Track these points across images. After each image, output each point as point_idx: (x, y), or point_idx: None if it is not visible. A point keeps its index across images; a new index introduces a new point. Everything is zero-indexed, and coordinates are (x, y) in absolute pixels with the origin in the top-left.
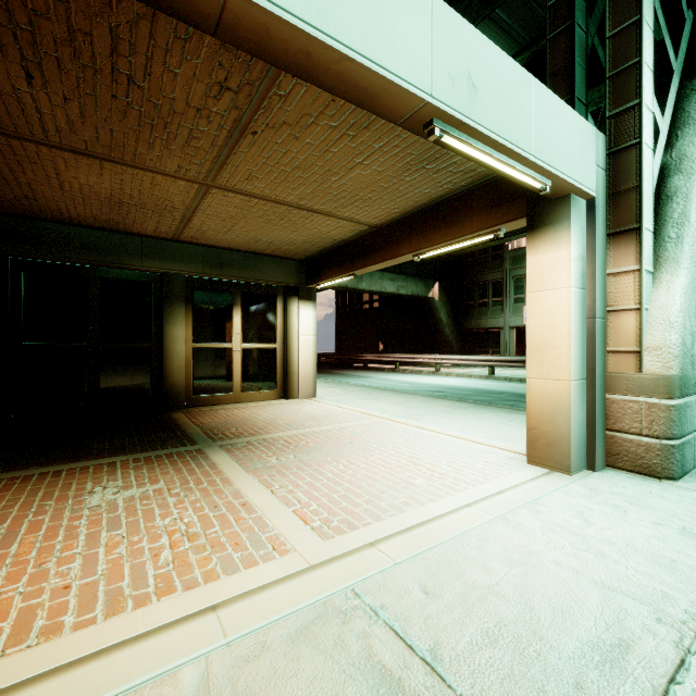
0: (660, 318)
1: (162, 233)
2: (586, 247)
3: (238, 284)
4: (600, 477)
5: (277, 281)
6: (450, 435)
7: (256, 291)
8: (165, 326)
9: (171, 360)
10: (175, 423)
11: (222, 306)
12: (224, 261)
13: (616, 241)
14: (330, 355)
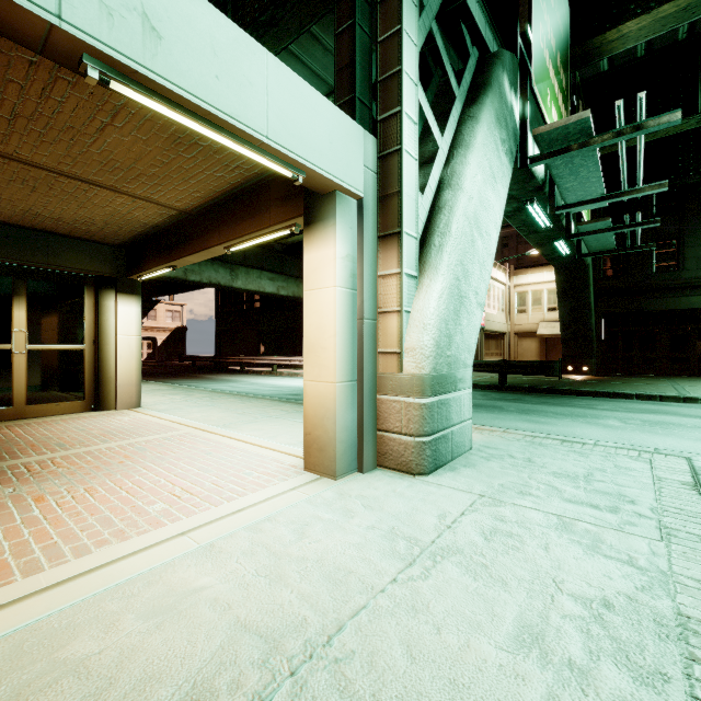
0: (417, 320)
1: None
2: (357, 247)
3: (22, 269)
4: (363, 479)
5: (83, 268)
6: (254, 444)
7: (51, 280)
8: None
9: None
10: None
11: None
12: None
13: (384, 244)
14: (205, 357)
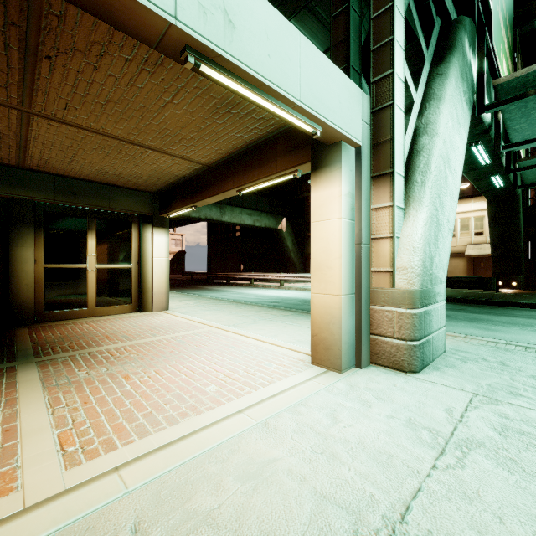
0: (407, 244)
1: (4, 159)
2: (355, 186)
3: (93, 211)
4: (363, 374)
5: (131, 210)
6: (262, 340)
7: (111, 218)
8: (12, 248)
9: (19, 279)
10: (11, 339)
11: (76, 230)
12: (77, 190)
13: (377, 183)
14: (201, 273)
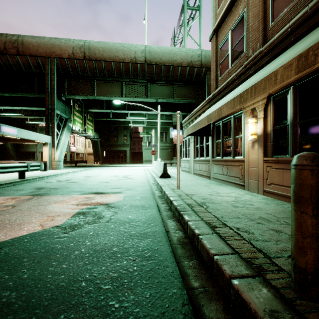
0: (56, 155)
1: None
2: (49, 147)
3: None
4: (51, 170)
5: None
6: None
7: None
8: None
9: None
10: None
11: None
12: None
13: (53, 147)
14: None
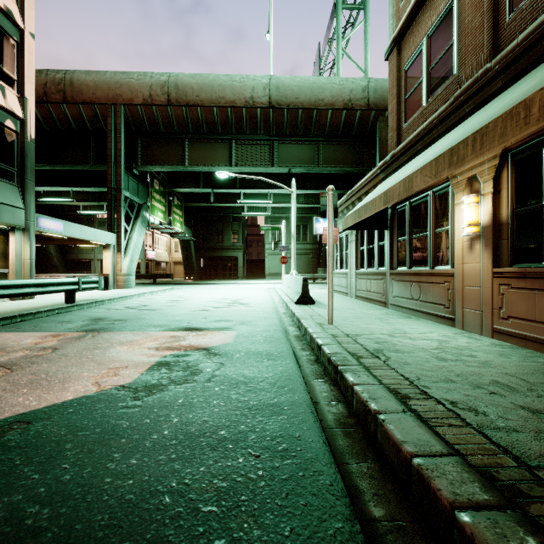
0: (124, 265)
1: None
2: (113, 252)
3: None
4: (115, 289)
5: None
6: None
7: None
8: None
9: None
10: None
11: None
12: None
13: (118, 252)
14: None
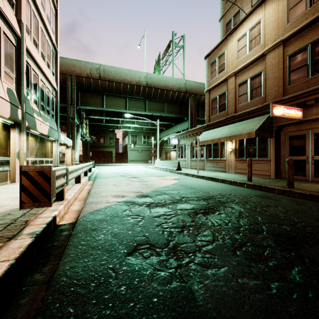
0: (76, 156)
1: None
2: (71, 150)
3: None
4: None
5: None
6: None
7: None
8: None
9: None
10: None
11: None
12: None
13: (73, 149)
14: None
